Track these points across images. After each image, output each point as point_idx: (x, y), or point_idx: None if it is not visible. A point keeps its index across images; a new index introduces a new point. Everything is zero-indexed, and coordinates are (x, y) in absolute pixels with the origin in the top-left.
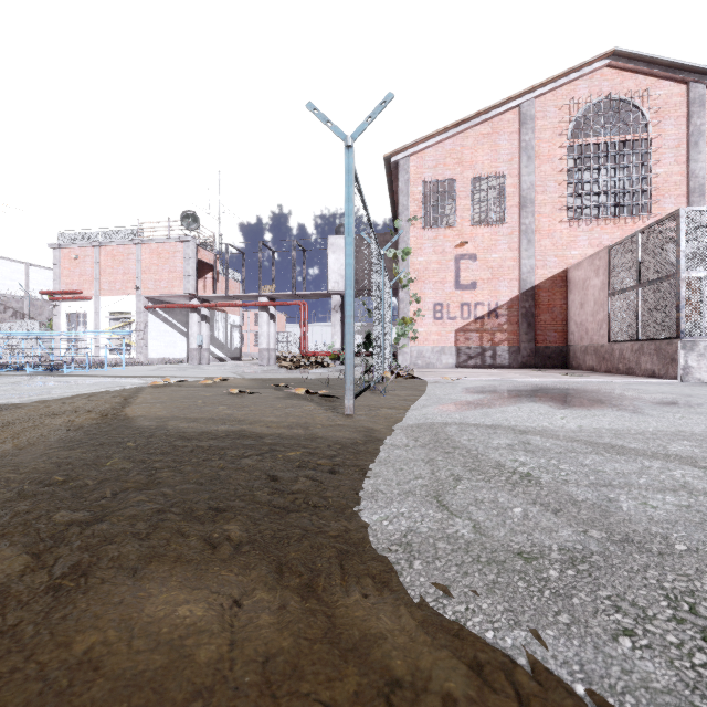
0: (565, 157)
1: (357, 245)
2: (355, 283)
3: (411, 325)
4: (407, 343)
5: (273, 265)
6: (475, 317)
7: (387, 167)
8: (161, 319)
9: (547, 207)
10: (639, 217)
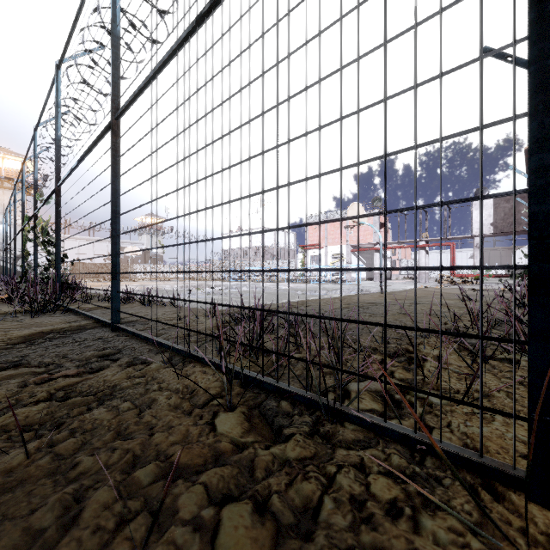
0: None
1: (496, 203)
2: (494, 228)
3: None
4: None
5: (426, 220)
6: None
7: (526, 153)
8: (356, 257)
9: None
10: None
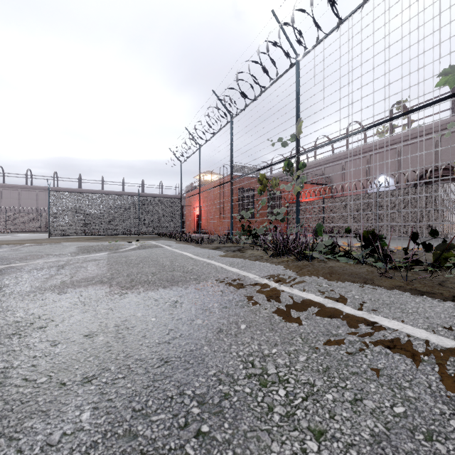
0: None
1: None
2: None
3: None
4: None
5: None
6: None
7: None
8: None
9: None
10: None
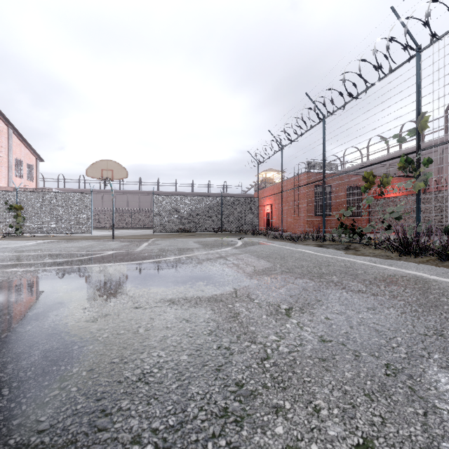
0: None
1: None
2: None
3: None
4: None
5: None
6: None
7: None
8: None
9: None
10: None
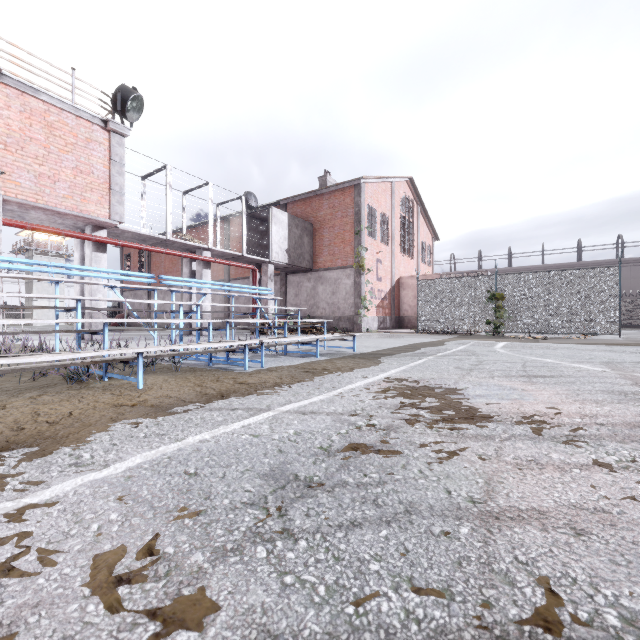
0: (399, 219)
1: (290, 224)
2: (289, 257)
3: (370, 301)
4: (364, 313)
5: (184, 209)
6: (381, 299)
7: (350, 181)
8: None
9: (396, 242)
10: (412, 258)
